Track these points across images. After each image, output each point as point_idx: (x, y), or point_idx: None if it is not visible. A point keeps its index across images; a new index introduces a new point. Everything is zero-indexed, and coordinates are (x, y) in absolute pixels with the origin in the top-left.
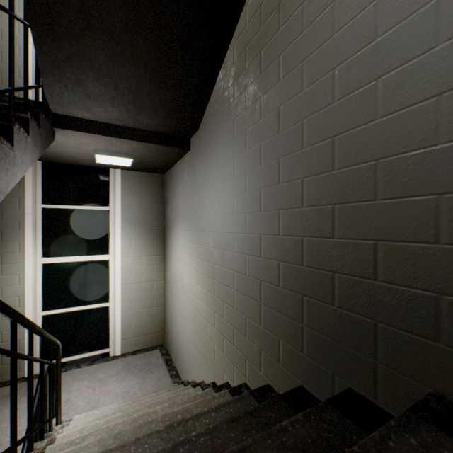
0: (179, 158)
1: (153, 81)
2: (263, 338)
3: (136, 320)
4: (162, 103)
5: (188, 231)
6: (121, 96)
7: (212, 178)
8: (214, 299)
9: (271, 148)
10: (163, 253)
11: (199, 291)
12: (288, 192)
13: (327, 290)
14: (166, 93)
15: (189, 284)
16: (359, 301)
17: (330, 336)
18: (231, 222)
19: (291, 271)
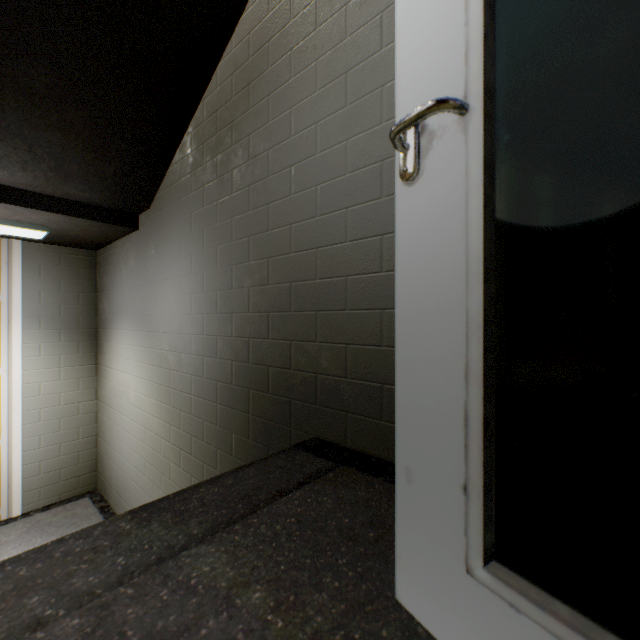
0: (122, 235)
1: (87, 151)
2: (219, 437)
3: (49, 462)
4: (99, 175)
5: (136, 331)
6: (38, 161)
7: (168, 271)
8: (169, 410)
9: (226, 254)
10: (96, 361)
11: (151, 405)
12: (239, 298)
13: (265, 381)
14: (106, 166)
15: (137, 398)
16: (283, 387)
17: (267, 418)
18: (188, 323)
19: (241, 369)
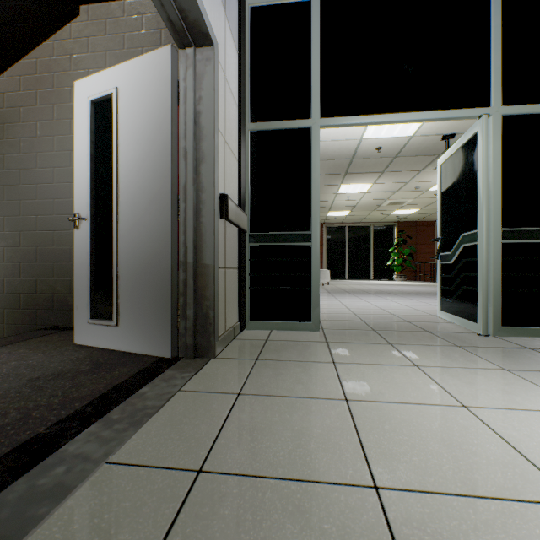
0: None
1: None
2: None
3: None
4: None
5: None
6: None
7: None
8: None
9: None
10: None
11: None
12: None
13: (18, 303)
14: None
15: None
16: (32, 304)
17: (19, 324)
18: None
19: None
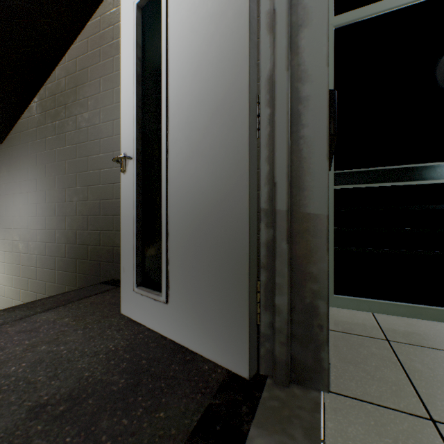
0: None
1: None
2: (57, 290)
3: None
4: None
5: None
6: None
7: (18, 188)
8: (19, 279)
9: (62, 181)
10: None
11: (4, 278)
12: (70, 207)
13: (86, 254)
14: None
15: None
16: (96, 255)
17: (87, 274)
18: (35, 222)
19: (72, 248)
